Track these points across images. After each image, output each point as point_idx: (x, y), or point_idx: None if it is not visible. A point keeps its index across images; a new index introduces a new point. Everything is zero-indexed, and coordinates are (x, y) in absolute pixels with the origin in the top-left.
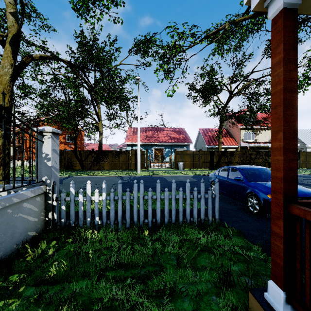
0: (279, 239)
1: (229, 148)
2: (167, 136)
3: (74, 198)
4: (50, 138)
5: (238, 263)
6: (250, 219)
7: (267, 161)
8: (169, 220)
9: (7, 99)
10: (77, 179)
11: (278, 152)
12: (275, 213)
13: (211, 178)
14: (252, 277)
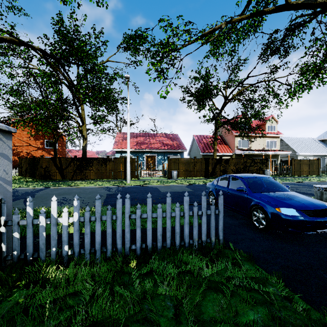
0: None
1: (224, 156)
2: (160, 143)
3: (33, 221)
4: None
5: (256, 306)
6: (257, 236)
7: (261, 169)
8: (163, 245)
9: None
10: (54, 191)
11: None
12: None
13: (208, 188)
14: None
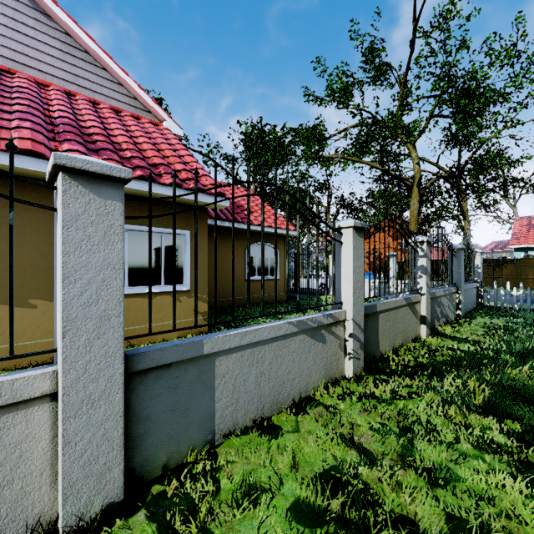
0: None
1: None
2: None
3: (496, 292)
4: (479, 256)
5: None
6: None
7: None
8: None
9: (416, 226)
10: None
11: None
12: None
13: None
14: None
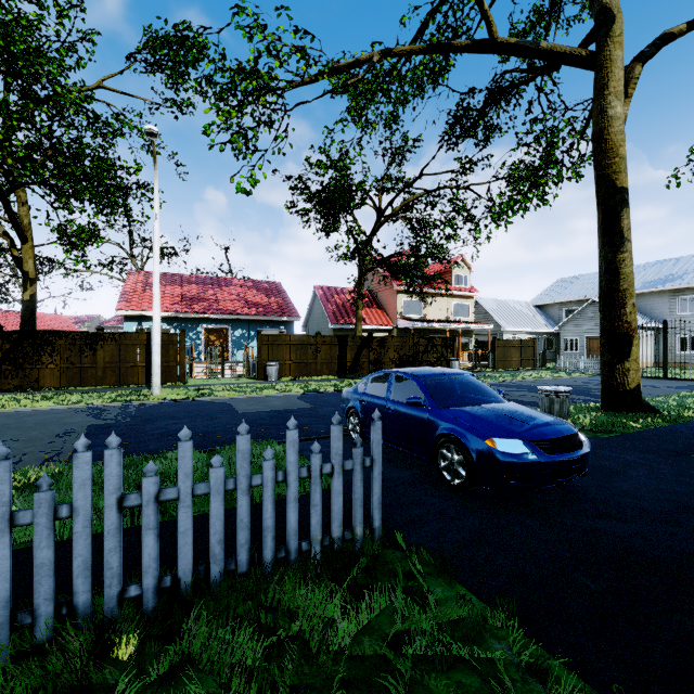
0: None
1: (376, 331)
2: (240, 300)
3: None
4: None
5: None
6: (451, 506)
7: (445, 358)
8: (229, 568)
9: None
10: None
11: None
12: None
13: (347, 400)
14: None
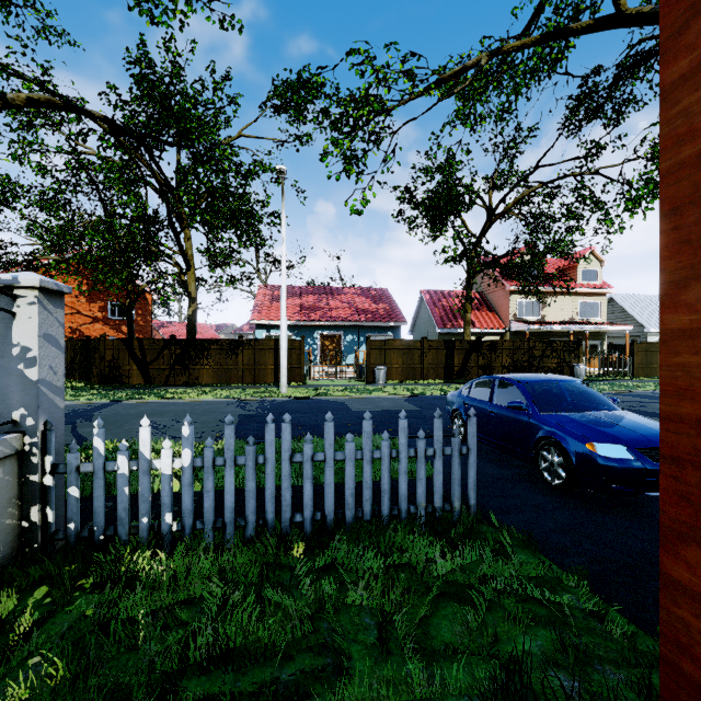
0: (691, 603)
1: (487, 334)
2: (351, 307)
3: (105, 465)
4: (34, 305)
5: (534, 627)
6: (548, 502)
7: (567, 363)
8: (357, 515)
9: None
10: (130, 409)
11: (687, 344)
12: (674, 523)
13: (451, 403)
14: (575, 671)
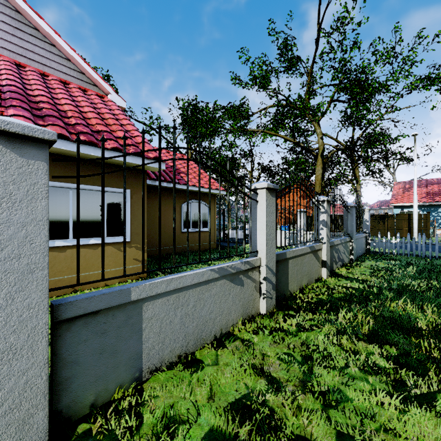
0: None
1: None
2: None
3: (380, 240)
4: (367, 212)
5: None
6: None
7: None
8: None
9: (320, 188)
10: None
11: None
12: None
13: None
14: None
